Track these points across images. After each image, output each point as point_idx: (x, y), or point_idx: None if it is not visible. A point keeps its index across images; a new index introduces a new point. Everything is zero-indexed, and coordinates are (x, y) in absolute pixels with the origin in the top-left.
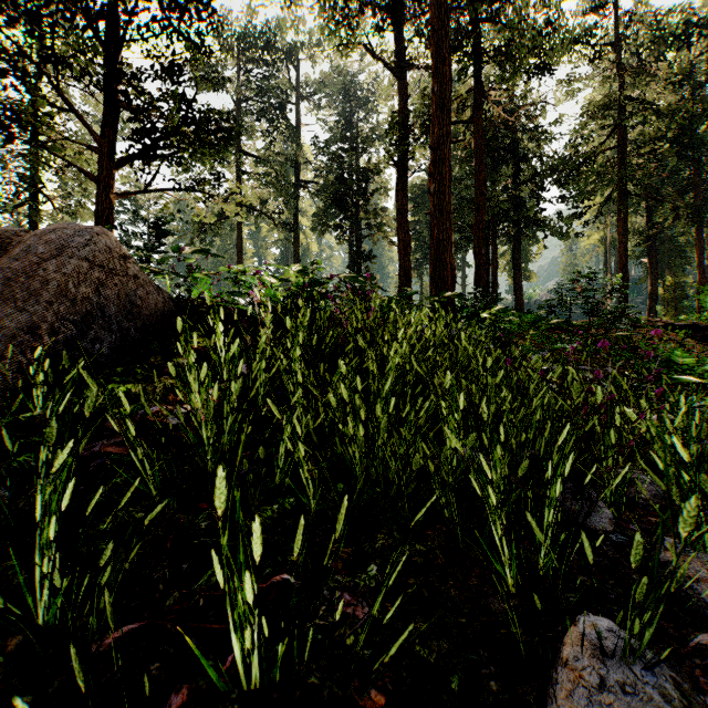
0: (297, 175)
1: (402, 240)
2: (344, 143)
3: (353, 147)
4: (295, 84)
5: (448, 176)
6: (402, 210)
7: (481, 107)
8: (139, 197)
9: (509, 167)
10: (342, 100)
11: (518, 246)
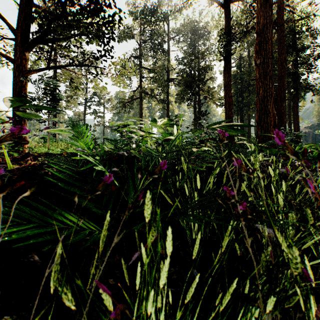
0: (168, 76)
1: (227, 102)
2: (192, 56)
3: (196, 57)
4: (167, 32)
5: (270, 51)
6: (227, 84)
7: (282, 14)
8: (100, 94)
9: (293, 54)
10: (190, 36)
11: (296, 101)
